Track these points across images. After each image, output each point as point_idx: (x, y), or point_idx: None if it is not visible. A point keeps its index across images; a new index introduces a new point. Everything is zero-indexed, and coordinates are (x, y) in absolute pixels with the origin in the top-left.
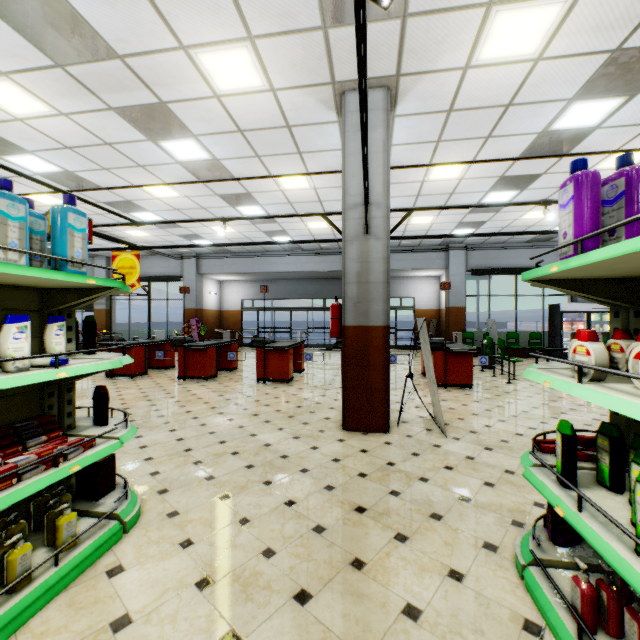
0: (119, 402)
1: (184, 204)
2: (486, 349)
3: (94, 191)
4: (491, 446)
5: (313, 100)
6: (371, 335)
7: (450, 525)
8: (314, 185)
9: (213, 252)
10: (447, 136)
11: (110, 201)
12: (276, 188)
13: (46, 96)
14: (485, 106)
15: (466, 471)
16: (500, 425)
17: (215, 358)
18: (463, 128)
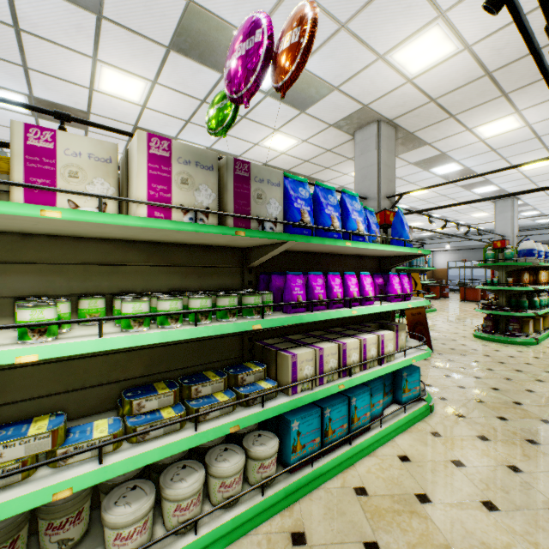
0: None
1: (423, 225)
2: None
3: None
4: None
5: (483, 203)
6: None
7: None
8: (491, 214)
9: (430, 237)
10: None
11: None
12: (470, 217)
13: None
14: None
15: None
16: None
17: (438, 291)
18: None
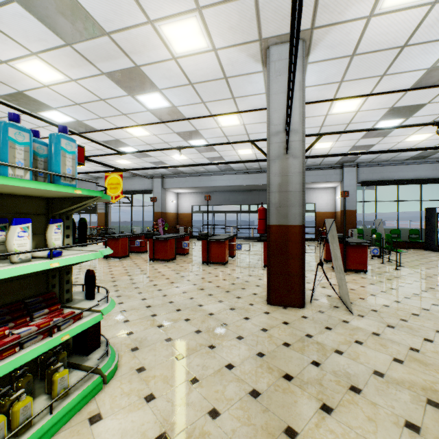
0: (110, 276)
1: (153, 140)
2: (375, 242)
3: (95, 134)
4: (392, 324)
5: (244, 55)
6: (290, 232)
7: (369, 399)
8: (243, 122)
9: (173, 173)
10: (349, 77)
11: (105, 140)
12: (216, 126)
13: (61, 68)
14: (383, 49)
15: (375, 346)
16: (396, 305)
17: (174, 246)
18: (363, 69)
